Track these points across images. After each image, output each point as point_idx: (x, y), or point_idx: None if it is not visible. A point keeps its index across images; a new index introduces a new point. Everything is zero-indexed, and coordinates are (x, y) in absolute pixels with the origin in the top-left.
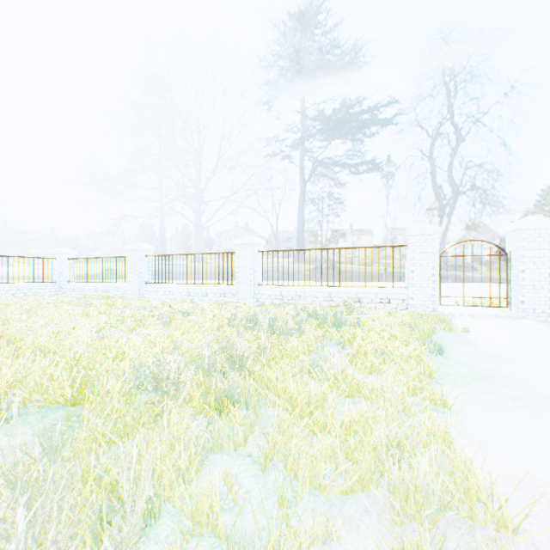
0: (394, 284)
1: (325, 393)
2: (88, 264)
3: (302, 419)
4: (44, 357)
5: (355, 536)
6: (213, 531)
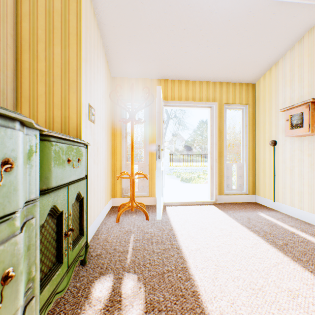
0: None
1: None
2: None
3: None
4: None
5: None
6: None
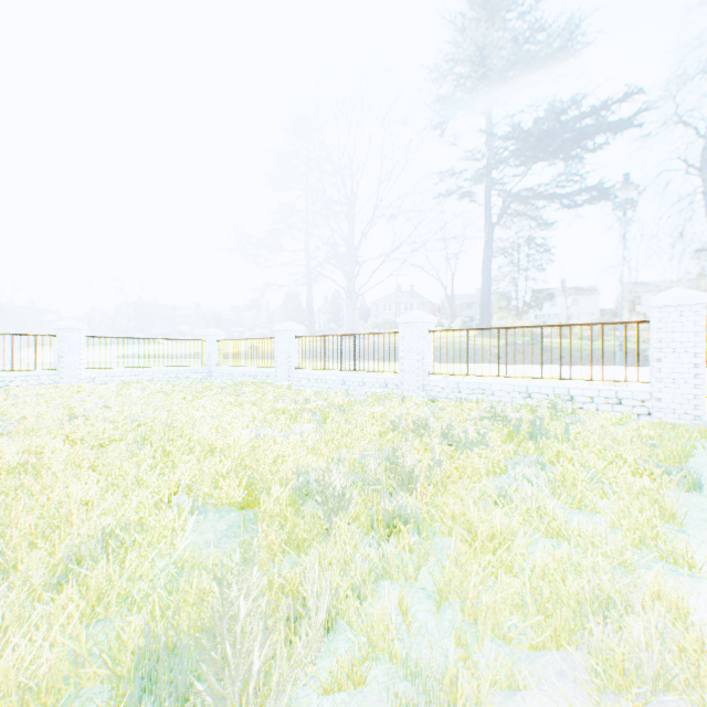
0: (634, 371)
1: (513, 528)
2: (236, 346)
3: (483, 557)
4: (210, 454)
5: (543, 697)
6: (389, 657)
